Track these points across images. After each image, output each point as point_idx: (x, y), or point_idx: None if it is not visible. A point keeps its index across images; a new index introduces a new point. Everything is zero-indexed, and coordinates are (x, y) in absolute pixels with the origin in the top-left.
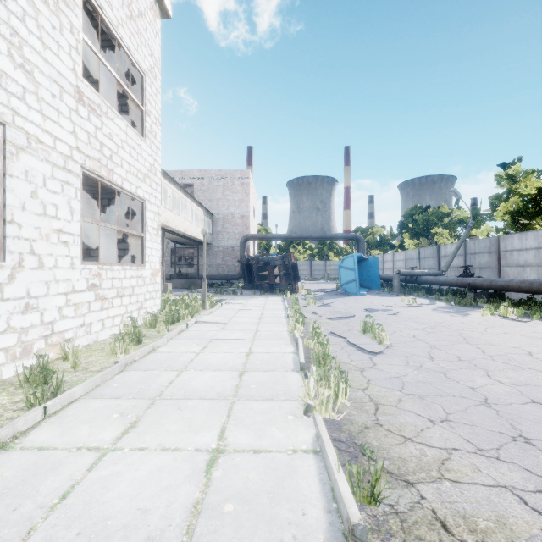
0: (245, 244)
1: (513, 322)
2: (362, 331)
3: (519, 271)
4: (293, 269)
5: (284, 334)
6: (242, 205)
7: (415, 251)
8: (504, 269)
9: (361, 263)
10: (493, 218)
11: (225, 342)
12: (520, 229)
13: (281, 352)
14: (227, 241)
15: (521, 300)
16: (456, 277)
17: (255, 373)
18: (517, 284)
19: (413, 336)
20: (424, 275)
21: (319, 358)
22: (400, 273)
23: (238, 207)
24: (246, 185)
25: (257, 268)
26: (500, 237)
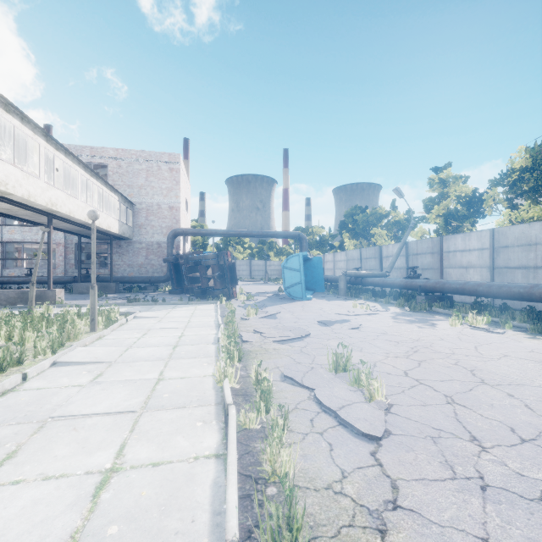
0: (173, 240)
1: (491, 334)
2: (331, 369)
3: (462, 272)
4: (230, 270)
5: (207, 387)
6: (171, 194)
7: (356, 252)
8: (447, 270)
9: (304, 264)
10: (426, 221)
11: (74, 428)
12: (452, 231)
13: (189, 458)
14: (152, 236)
15: (475, 304)
16: (404, 279)
17: None
18: (473, 288)
19: (405, 373)
20: (370, 276)
21: (279, 521)
22: (346, 274)
23: (166, 197)
24: (176, 171)
25: (186, 269)
26: (443, 238)
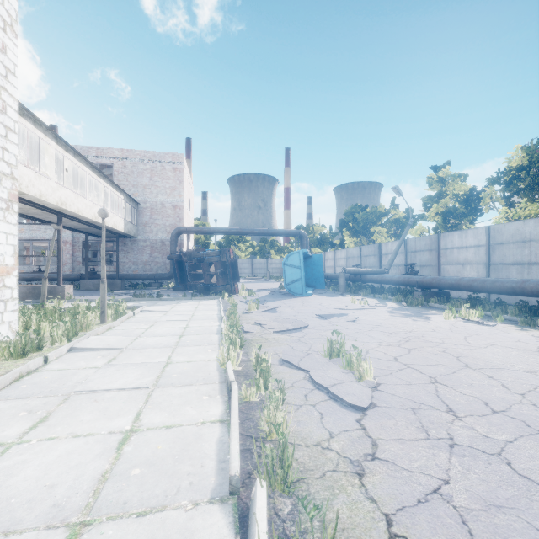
0: (177, 238)
1: (482, 326)
2: (326, 354)
3: (459, 269)
4: (232, 267)
5: (211, 369)
6: (174, 193)
7: (356, 249)
8: (444, 267)
9: (305, 261)
10: (425, 219)
11: (95, 400)
12: (450, 229)
13: (197, 422)
14: (156, 235)
15: (470, 299)
16: (402, 275)
17: (110, 529)
18: (468, 283)
19: (395, 359)
20: (369, 273)
21: (273, 461)
22: (345, 271)
23: (169, 196)
24: (179, 170)
25: (190, 266)
26: (441, 235)
